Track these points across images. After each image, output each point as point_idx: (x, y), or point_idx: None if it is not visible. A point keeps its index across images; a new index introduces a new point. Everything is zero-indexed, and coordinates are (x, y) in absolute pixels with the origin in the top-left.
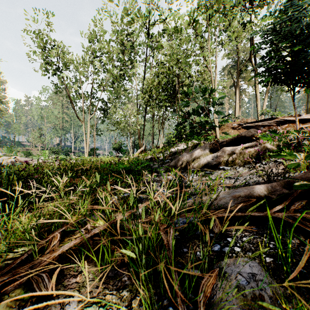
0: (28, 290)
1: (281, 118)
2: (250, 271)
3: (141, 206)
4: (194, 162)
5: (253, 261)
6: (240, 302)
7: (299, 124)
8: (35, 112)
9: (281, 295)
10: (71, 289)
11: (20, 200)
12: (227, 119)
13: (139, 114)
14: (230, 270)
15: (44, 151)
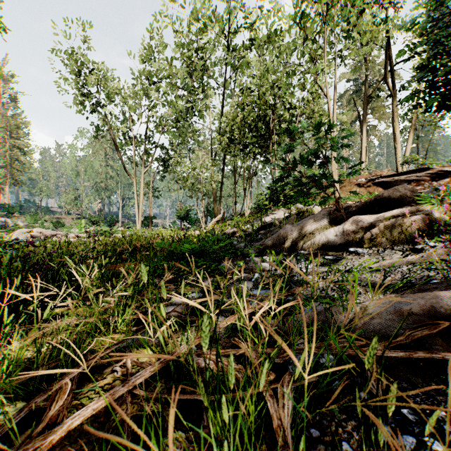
0: None
1: (438, 169)
2: None
3: (221, 324)
4: (305, 239)
5: None
6: None
7: None
8: (68, 165)
9: None
10: None
11: (6, 315)
12: (359, 171)
13: (215, 165)
14: None
15: (80, 220)
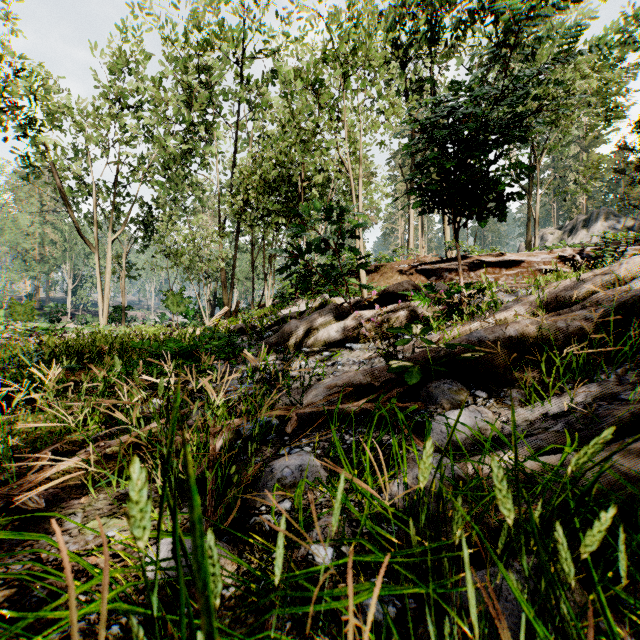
0: (7, 516)
1: (476, 258)
2: (299, 463)
3: (192, 407)
4: (309, 336)
5: (308, 454)
6: (276, 490)
7: (502, 269)
8: None
9: (321, 479)
10: (72, 509)
11: None
12: (367, 263)
13: (224, 236)
14: (279, 465)
15: None
